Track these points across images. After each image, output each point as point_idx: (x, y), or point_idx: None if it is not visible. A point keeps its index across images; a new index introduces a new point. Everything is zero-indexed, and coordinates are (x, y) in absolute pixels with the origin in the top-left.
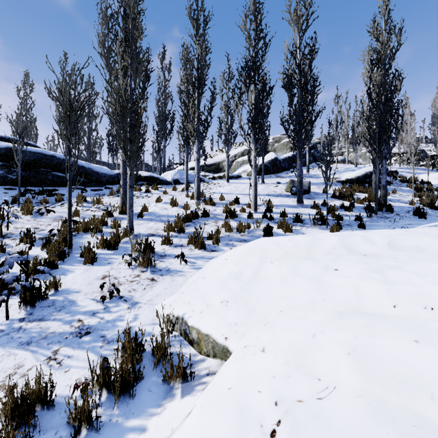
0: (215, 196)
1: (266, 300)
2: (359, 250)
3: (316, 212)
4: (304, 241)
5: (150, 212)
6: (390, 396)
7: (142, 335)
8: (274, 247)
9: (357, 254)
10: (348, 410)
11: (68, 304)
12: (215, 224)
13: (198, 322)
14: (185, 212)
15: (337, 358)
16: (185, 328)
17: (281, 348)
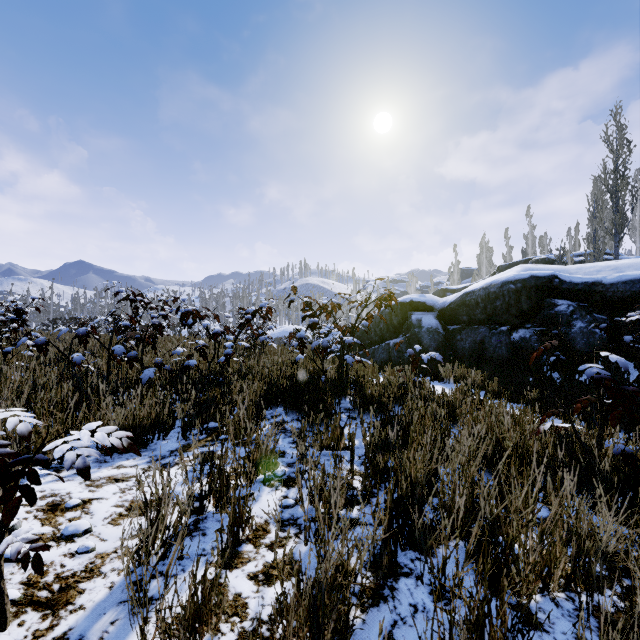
0: None
1: None
2: None
3: None
4: None
5: None
6: None
7: None
8: None
9: None
10: None
11: None
12: None
13: None
14: None
15: None
16: None
17: None
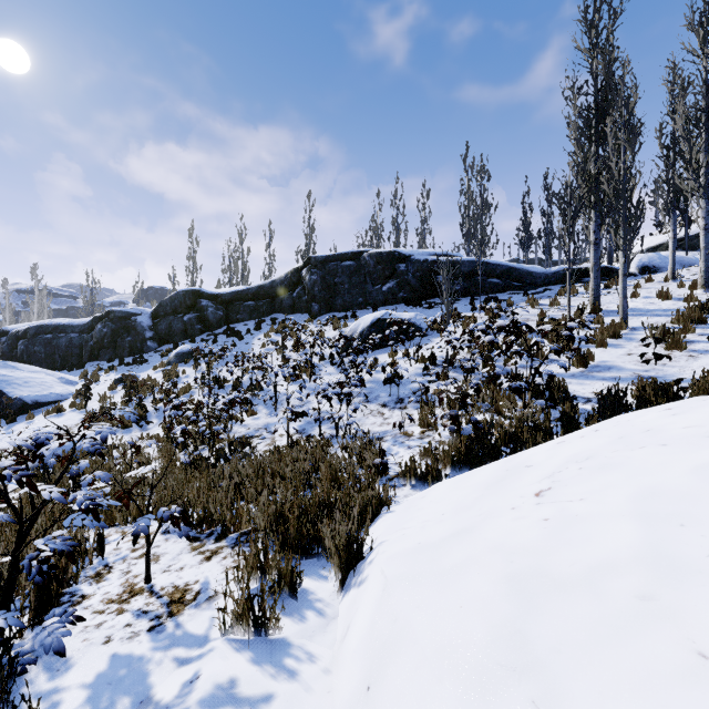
0: None
1: None
2: None
3: None
4: None
5: (630, 308)
6: None
7: None
8: None
9: None
10: None
11: (611, 366)
12: None
13: None
14: (698, 301)
15: None
16: None
17: None
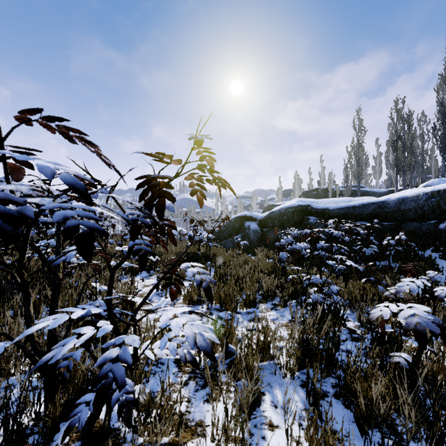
0: None
1: None
2: None
3: None
4: None
5: None
6: None
7: None
8: None
9: None
10: None
11: None
12: None
13: None
14: None
15: None
16: None
17: None
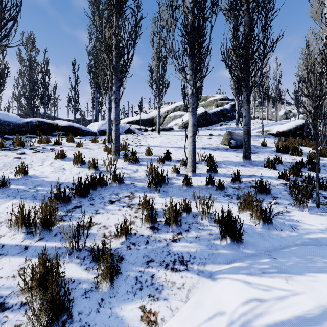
0: (142, 150)
1: None
2: None
3: (279, 174)
4: None
5: (30, 176)
6: None
7: None
8: None
9: None
10: None
11: None
12: (128, 201)
13: None
14: (77, 180)
15: None
16: None
17: None
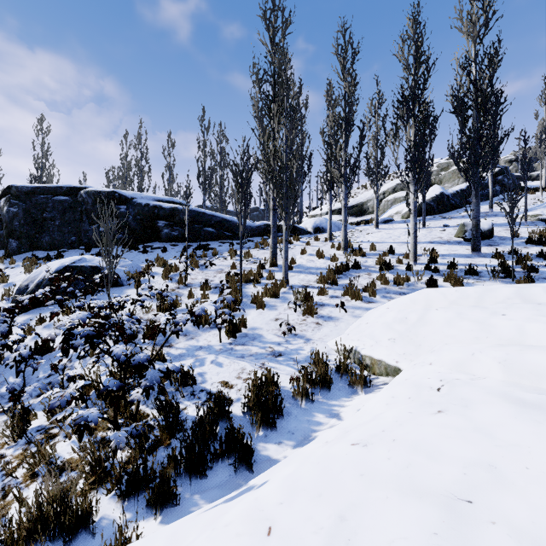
0: (364, 246)
1: (432, 338)
2: (537, 300)
3: (498, 263)
4: (474, 291)
5: (297, 264)
6: (525, 382)
7: (326, 357)
8: (440, 297)
9: (531, 303)
10: (491, 383)
11: (257, 336)
12: (368, 276)
13: (370, 352)
14: (335, 264)
15: (489, 365)
16: (358, 356)
17: (445, 362)
